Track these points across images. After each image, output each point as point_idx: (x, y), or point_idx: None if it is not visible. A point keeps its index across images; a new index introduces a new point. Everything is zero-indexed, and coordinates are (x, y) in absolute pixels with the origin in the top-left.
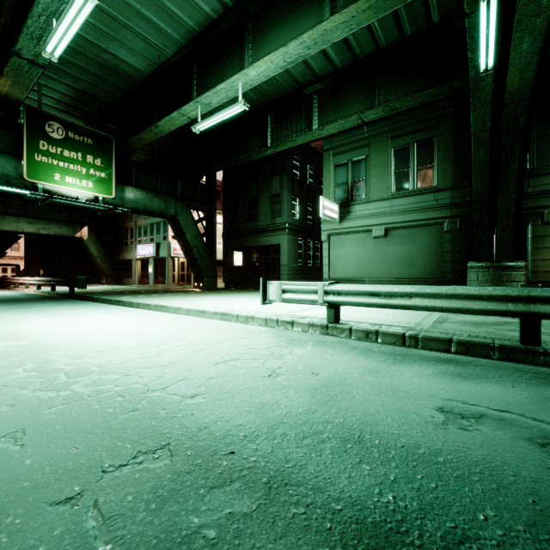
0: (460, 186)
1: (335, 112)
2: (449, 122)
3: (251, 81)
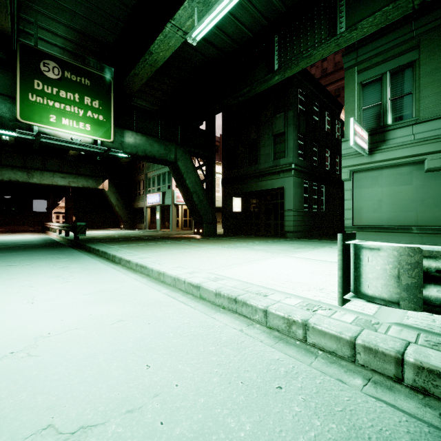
0: None
1: (374, 1)
2: None
3: None
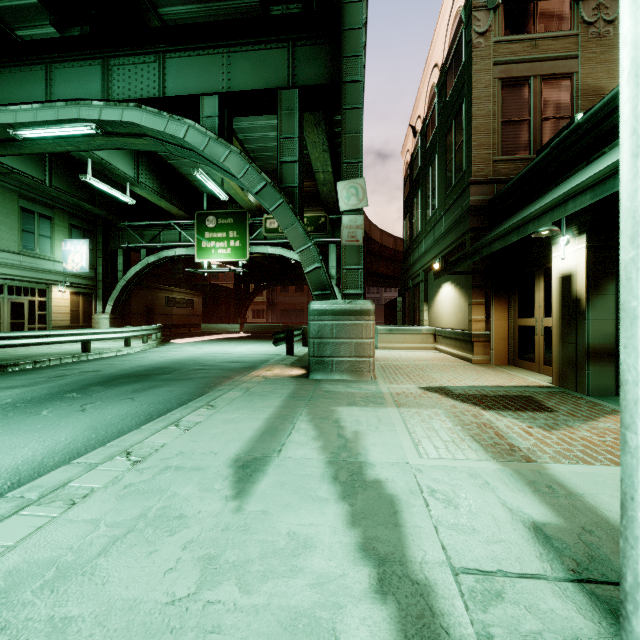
0: None
1: None
2: None
3: None
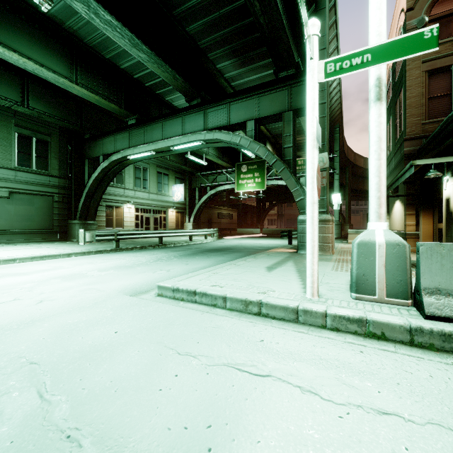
0: (63, 177)
1: None
2: (57, 137)
3: None
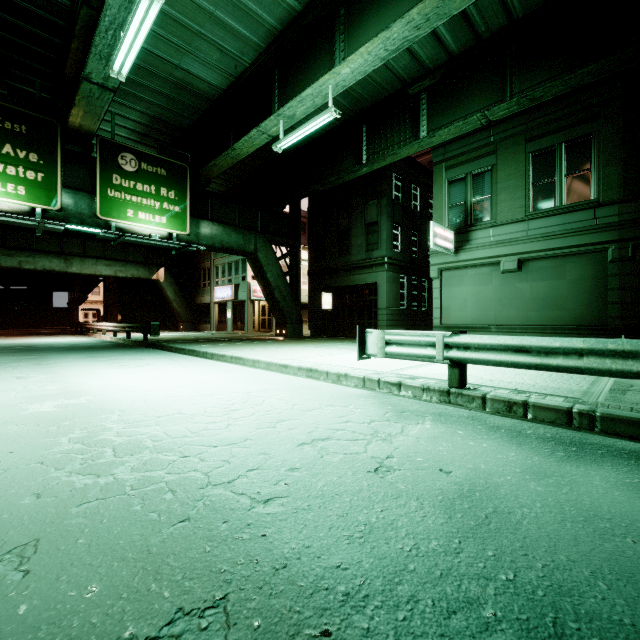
0: (633, 198)
1: (450, 112)
2: (616, 110)
3: (343, 81)
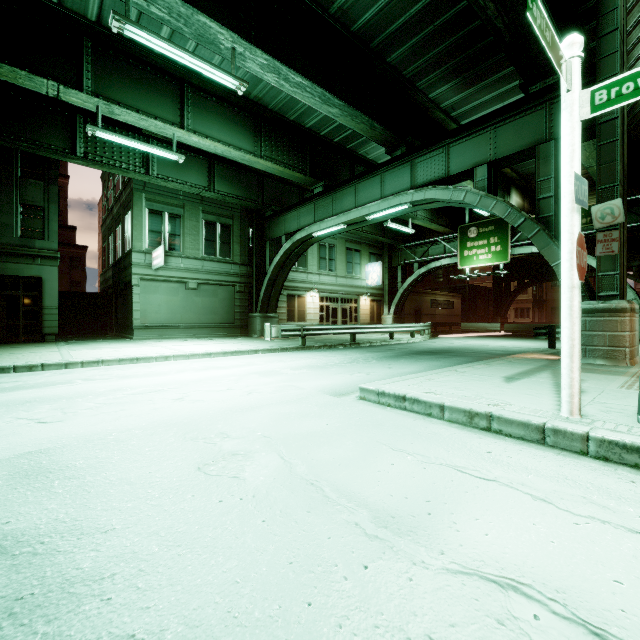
0: (245, 264)
1: (176, 171)
2: (239, 219)
3: (184, 138)
